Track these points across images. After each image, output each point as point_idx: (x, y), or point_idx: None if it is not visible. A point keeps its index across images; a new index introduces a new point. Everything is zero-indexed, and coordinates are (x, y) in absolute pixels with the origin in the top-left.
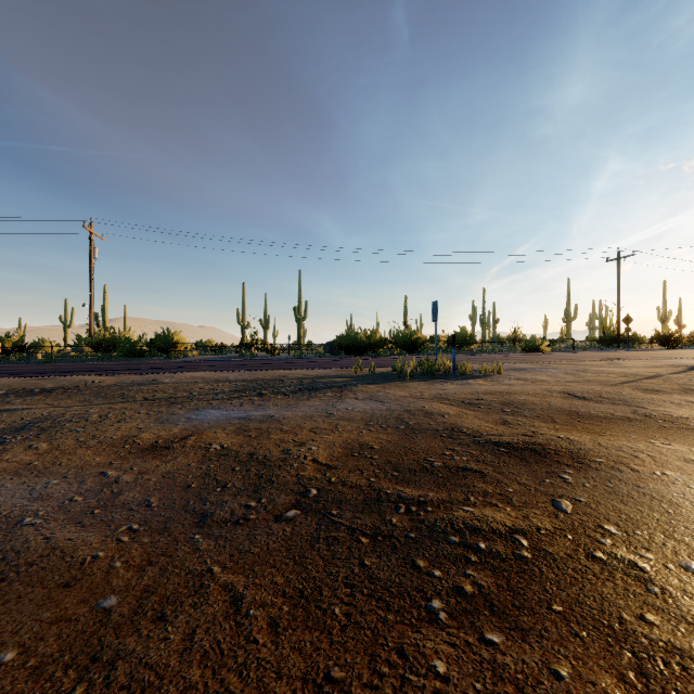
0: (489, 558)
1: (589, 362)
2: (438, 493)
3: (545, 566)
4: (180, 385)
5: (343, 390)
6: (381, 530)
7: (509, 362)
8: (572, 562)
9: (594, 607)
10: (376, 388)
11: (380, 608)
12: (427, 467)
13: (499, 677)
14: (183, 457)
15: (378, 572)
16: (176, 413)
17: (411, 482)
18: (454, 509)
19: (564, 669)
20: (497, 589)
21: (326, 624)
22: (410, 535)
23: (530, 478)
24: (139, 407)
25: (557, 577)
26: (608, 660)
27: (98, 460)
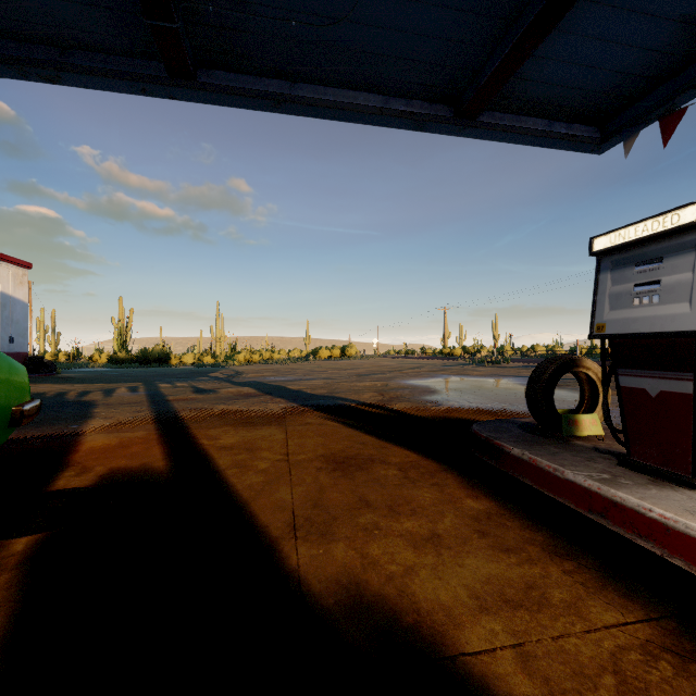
0: None
1: None
2: None
3: None
4: None
5: None
6: None
7: None
8: None
9: None
10: None
11: None
12: None
13: None
14: None
15: None
16: None
17: None
18: None
19: None
20: None
21: None
22: None
23: None
24: None
25: None
26: None
27: None
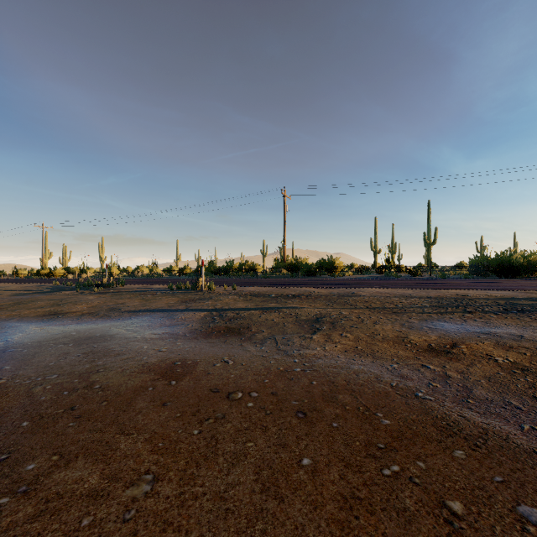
0: None
1: None
2: None
3: None
4: (379, 298)
5: None
6: None
7: None
8: None
9: None
10: None
11: None
12: None
13: None
14: (479, 364)
15: None
16: (411, 321)
17: None
18: None
19: None
20: None
21: None
22: None
23: None
24: (372, 313)
25: None
26: None
27: (402, 353)
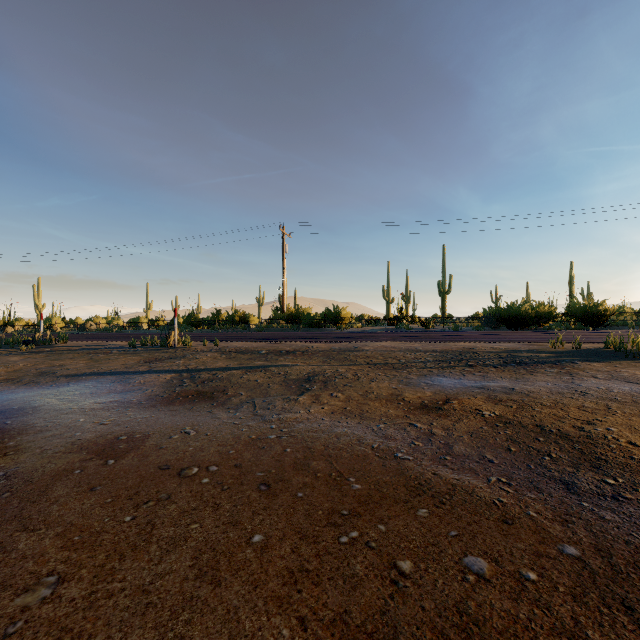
0: None
1: None
2: None
3: None
4: (383, 353)
5: (562, 367)
6: None
7: None
8: None
9: None
10: (607, 367)
11: None
12: None
13: None
14: (466, 419)
15: None
16: (410, 378)
17: None
18: None
19: None
20: None
21: None
22: None
23: None
24: (371, 369)
25: None
26: None
27: (392, 412)
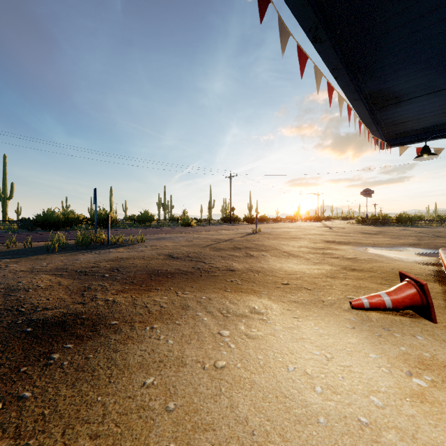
0: None
1: (207, 232)
2: None
3: None
4: None
5: None
6: None
7: (160, 233)
8: None
9: None
10: (2, 264)
11: None
12: None
13: None
14: None
15: None
16: None
17: None
18: None
19: None
20: None
21: None
22: None
23: (4, 372)
24: None
25: None
26: None
27: None
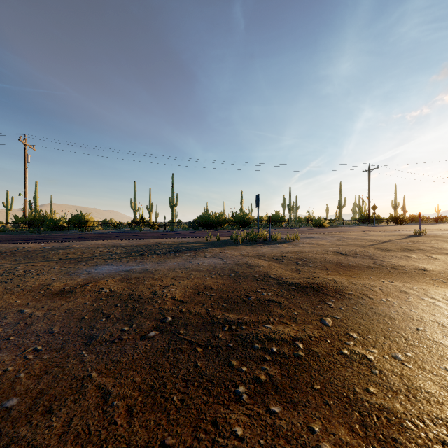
0: (278, 357)
1: (351, 233)
2: (251, 317)
3: (312, 360)
4: (86, 249)
5: (197, 252)
6: (211, 342)
7: (304, 233)
8: (328, 357)
9: (339, 385)
10: (219, 250)
11: (204, 395)
12: (246, 300)
13: (276, 434)
14: (82, 298)
15: (206, 370)
16: (80, 268)
17: (234, 310)
18: (260, 326)
19: (317, 426)
20: (281, 377)
21: (167, 407)
22: (229, 344)
23: (309, 305)
24: (54, 264)
25: (319, 367)
26: (344, 418)
27: (18, 302)
